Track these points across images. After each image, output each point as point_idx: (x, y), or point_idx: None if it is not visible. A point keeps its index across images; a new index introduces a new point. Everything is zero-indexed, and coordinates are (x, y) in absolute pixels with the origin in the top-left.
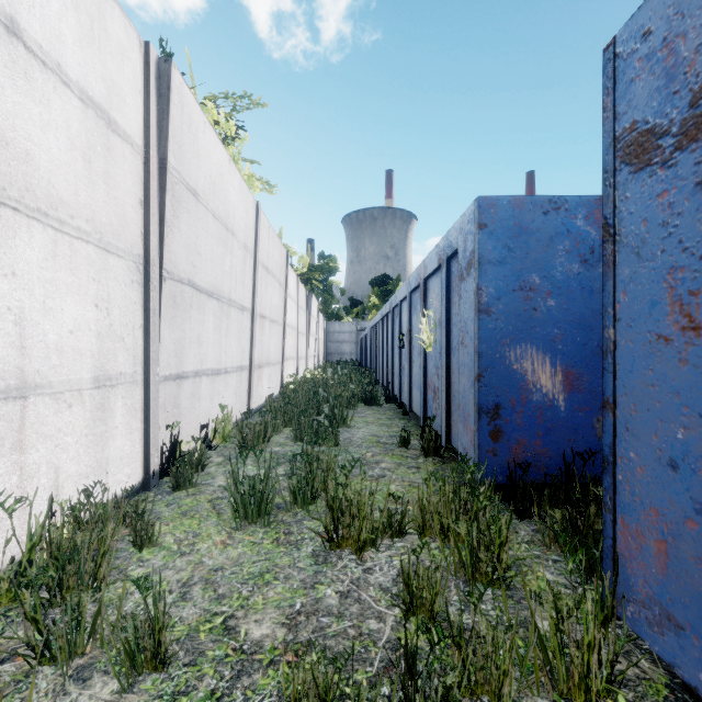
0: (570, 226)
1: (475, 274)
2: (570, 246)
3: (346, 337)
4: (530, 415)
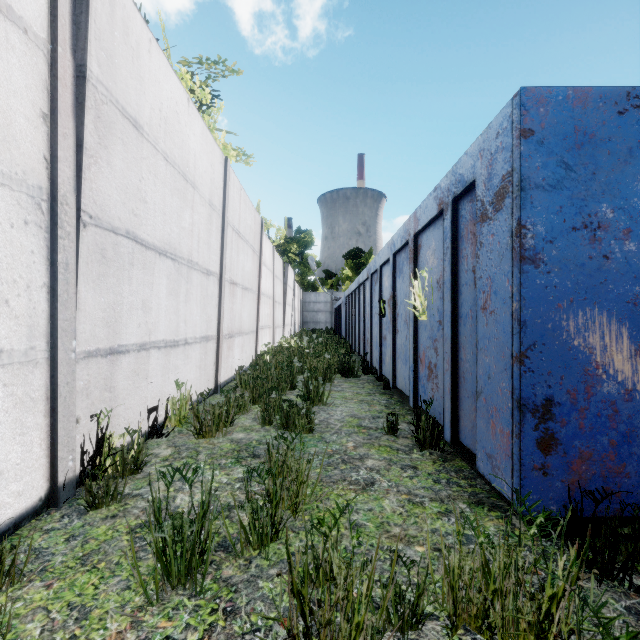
0: None
1: (514, 206)
2: None
3: (321, 307)
4: (598, 414)
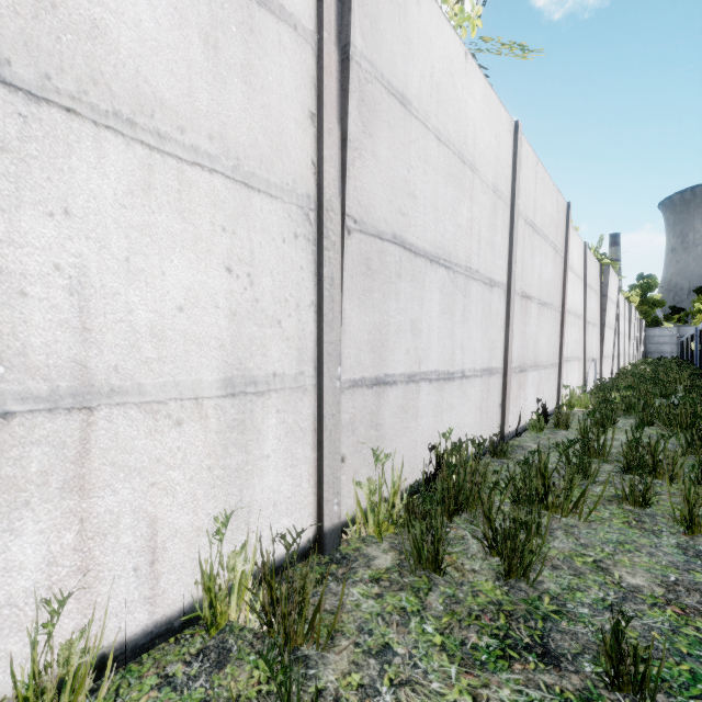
0: None
1: (695, 338)
2: None
3: (666, 339)
4: None
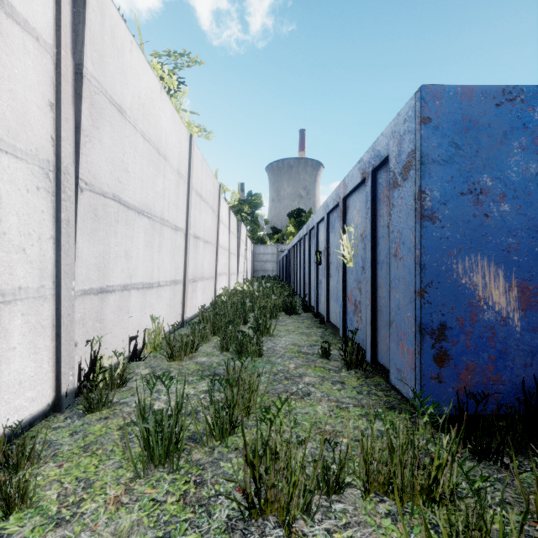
0: (527, 120)
1: (416, 176)
2: (527, 142)
3: (268, 257)
4: (480, 336)
